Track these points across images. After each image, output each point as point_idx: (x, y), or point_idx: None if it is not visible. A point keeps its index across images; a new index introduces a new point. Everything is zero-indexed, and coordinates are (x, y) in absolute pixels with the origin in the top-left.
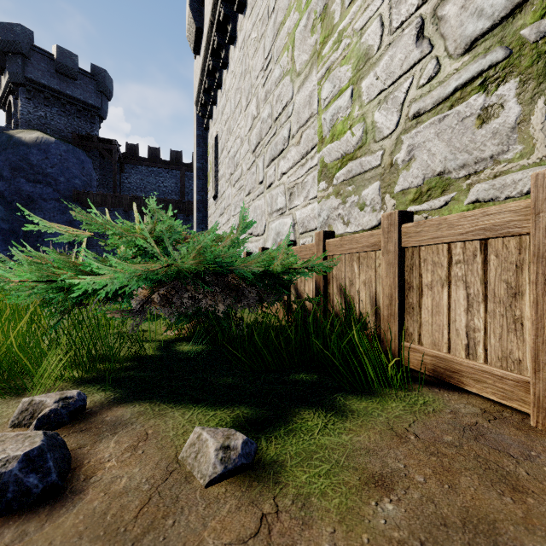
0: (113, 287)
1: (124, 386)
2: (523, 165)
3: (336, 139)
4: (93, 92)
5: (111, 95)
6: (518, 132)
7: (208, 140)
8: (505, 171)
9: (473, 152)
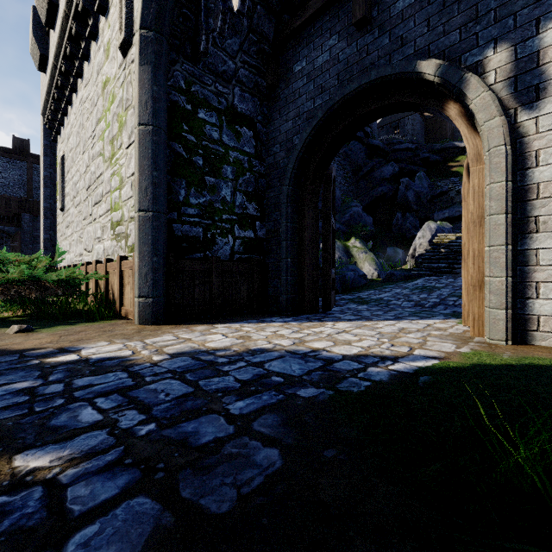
0: None
1: None
2: None
3: (116, 211)
4: None
5: None
6: None
7: (57, 152)
8: None
9: None
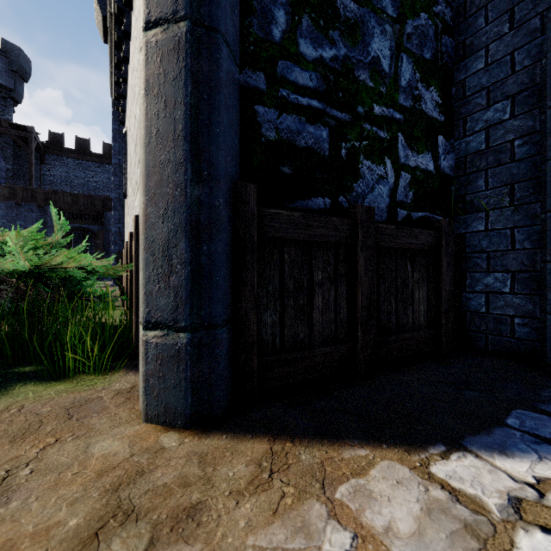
0: None
1: None
2: None
3: None
4: (4, 71)
5: (28, 76)
6: None
7: None
8: None
9: None
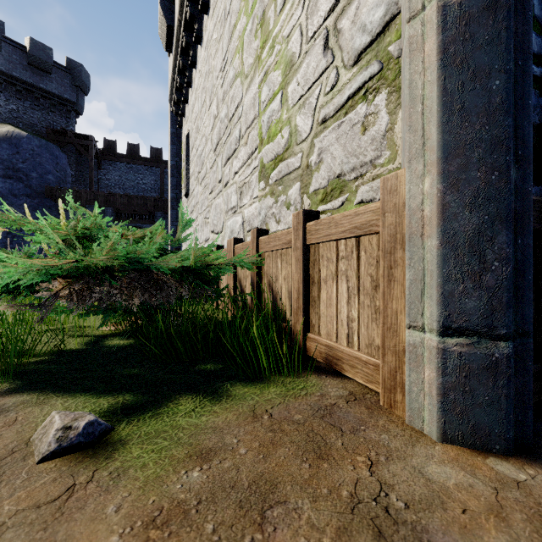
0: (4, 281)
1: (26, 377)
2: (390, 169)
3: (271, 141)
4: (68, 86)
5: (88, 89)
6: (387, 139)
7: (182, 138)
8: (379, 175)
9: (359, 156)
